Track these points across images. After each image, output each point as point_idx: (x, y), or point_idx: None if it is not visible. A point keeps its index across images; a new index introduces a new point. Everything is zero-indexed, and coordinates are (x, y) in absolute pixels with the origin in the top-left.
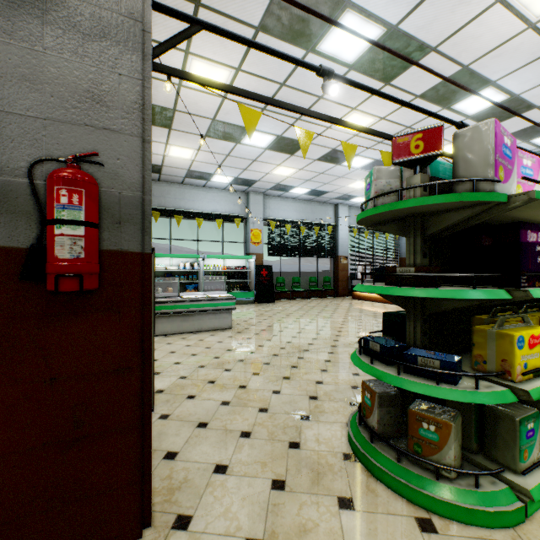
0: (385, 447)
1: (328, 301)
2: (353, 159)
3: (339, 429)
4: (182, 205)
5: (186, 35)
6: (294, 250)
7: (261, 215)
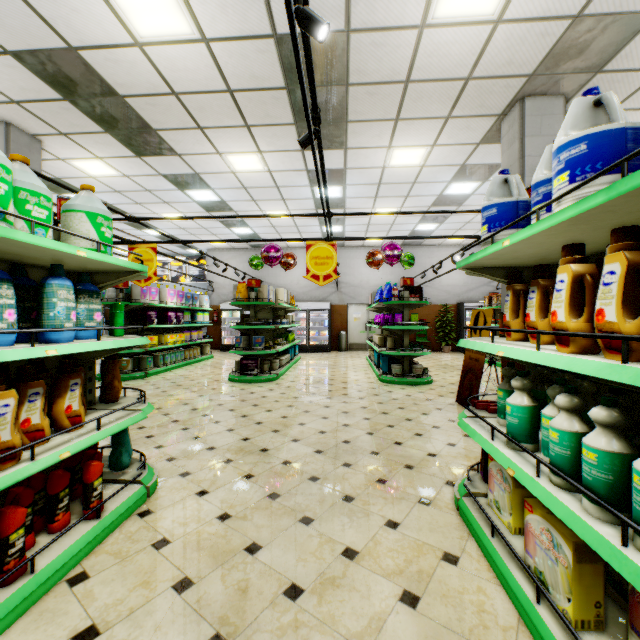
0: None
1: None
2: None
3: None
4: None
5: None
6: None
7: None
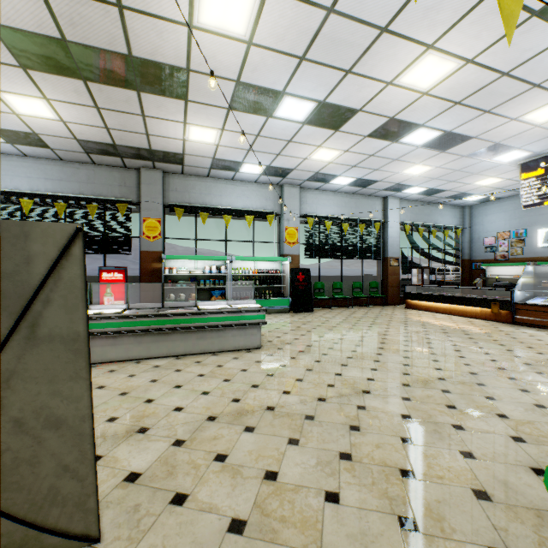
0: None
1: (377, 311)
2: (416, 133)
3: None
4: (208, 201)
5: None
6: (335, 250)
7: (297, 211)
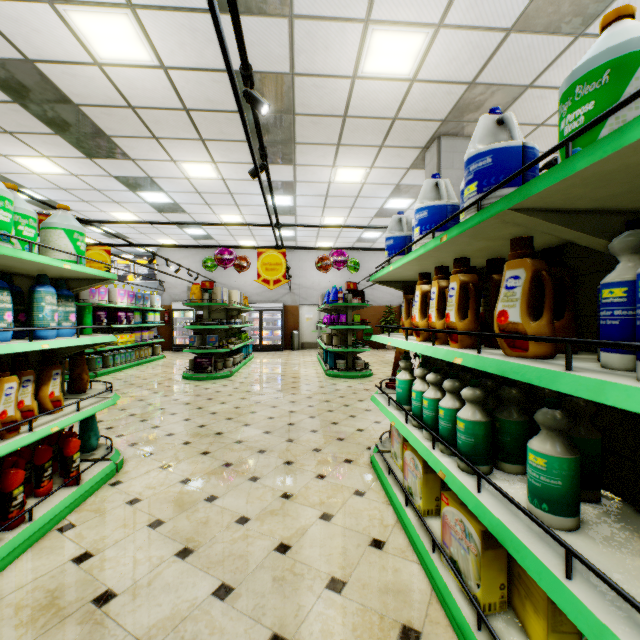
0: None
1: None
2: None
3: None
4: None
5: None
6: None
7: None
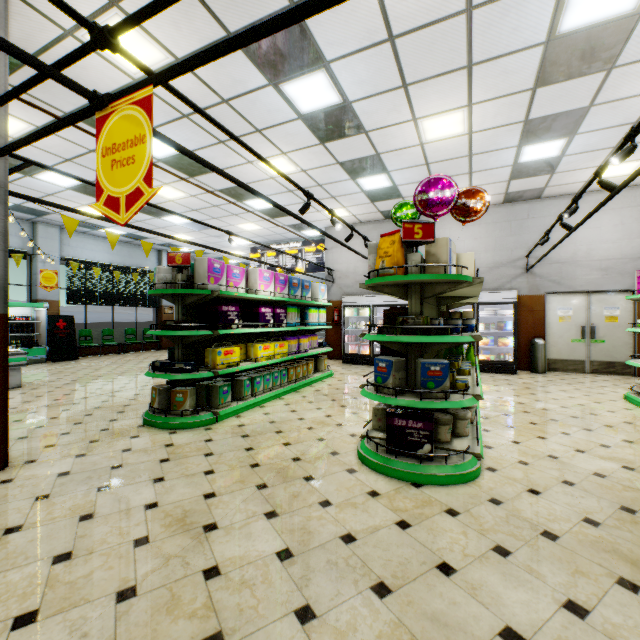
0: (161, 414)
1: (149, 354)
2: (173, 217)
3: (138, 419)
4: None
5: (20, 169)
6: (106, 297)
7: (58, 253)
